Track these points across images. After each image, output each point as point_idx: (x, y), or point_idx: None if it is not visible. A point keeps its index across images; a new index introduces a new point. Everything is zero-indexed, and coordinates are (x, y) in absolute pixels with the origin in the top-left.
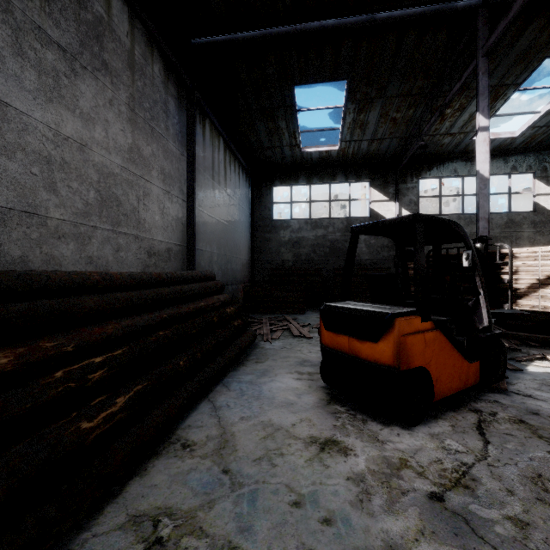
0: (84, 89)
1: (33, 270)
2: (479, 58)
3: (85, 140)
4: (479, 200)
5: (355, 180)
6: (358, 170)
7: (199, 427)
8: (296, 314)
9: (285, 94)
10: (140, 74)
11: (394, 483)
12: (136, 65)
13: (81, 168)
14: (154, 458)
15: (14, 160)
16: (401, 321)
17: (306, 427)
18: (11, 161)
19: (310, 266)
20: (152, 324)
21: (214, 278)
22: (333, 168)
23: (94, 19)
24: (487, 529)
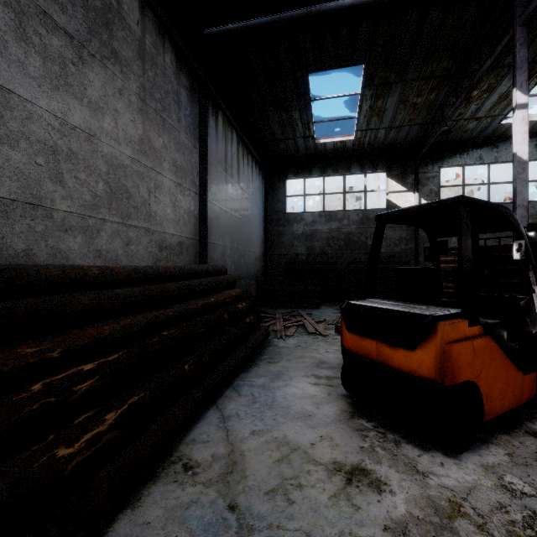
0: (92, 78)
1: (21, 264)
2: (516, 27)
3: (93, 130)
4: (516, 186)
5: (371, 171)
6: (374, 160)
7: (205, 442)
8: (310, 309)
9: (299, 83)
10: (151, 64)
11: None
12: (147, 55)
13: (89, 159)
14: (150, 483)
15: (17, 149)
16: (445, 326)
17: (327, 448)
18: (14, 151)
19: (324, 260)
20: (156, 323)
21: (226, 271)
22: (348, 158)
23: (102, 6)
24: None
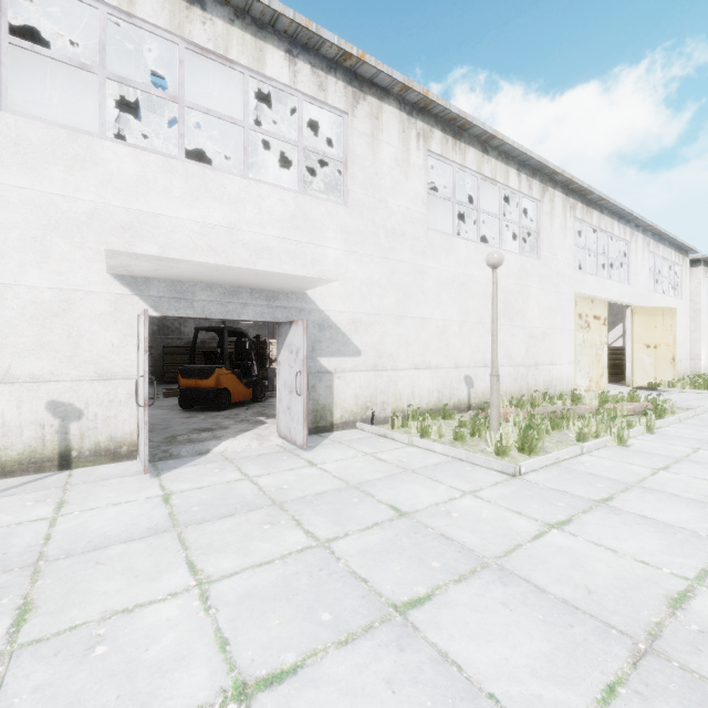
0: None
1: None
2: None
3: None
4: None
5: None
6: None
7: None
8: None
9: None
10: None
11: (214, 418)
12: None
13: None
14: None
15: None
16: (218, 370)
17: (178, 416)
18: None
19: None
20: None
21: None
22: None
23: None
24: (238, 418)
